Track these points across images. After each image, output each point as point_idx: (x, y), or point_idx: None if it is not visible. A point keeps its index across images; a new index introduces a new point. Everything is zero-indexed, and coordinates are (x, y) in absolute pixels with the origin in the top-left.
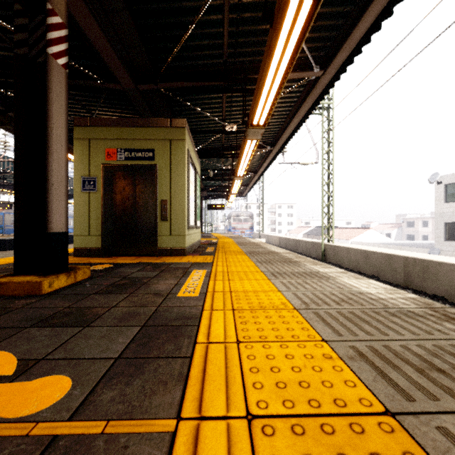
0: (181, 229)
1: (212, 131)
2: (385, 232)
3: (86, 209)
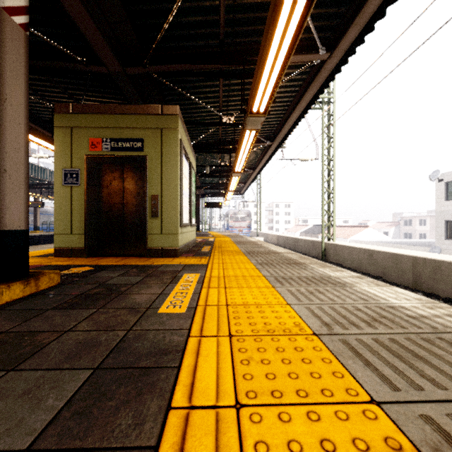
0: (173, 227)
1: (209, 123)
2: (383, 231)
3: (68, 205)
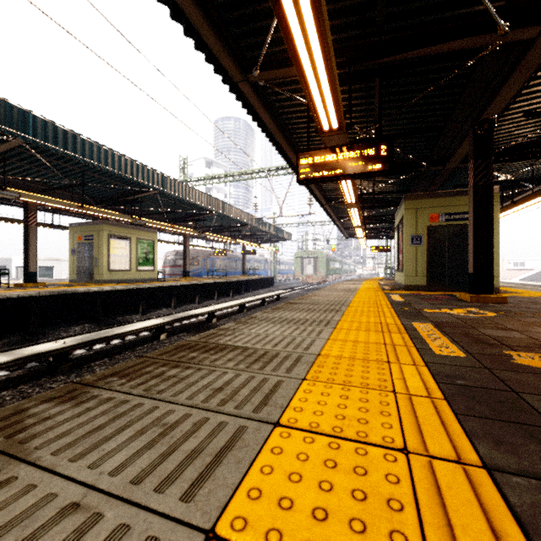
0: (495, 272)
1: None
2: None
3: (413, 258)
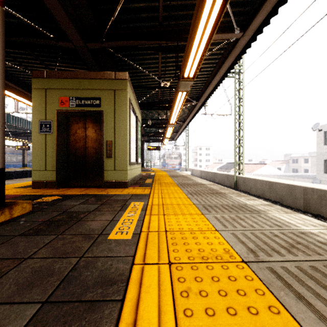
0: (124, 165)
1: (150, 87)
2: (277, 167)
3: (43, 148)
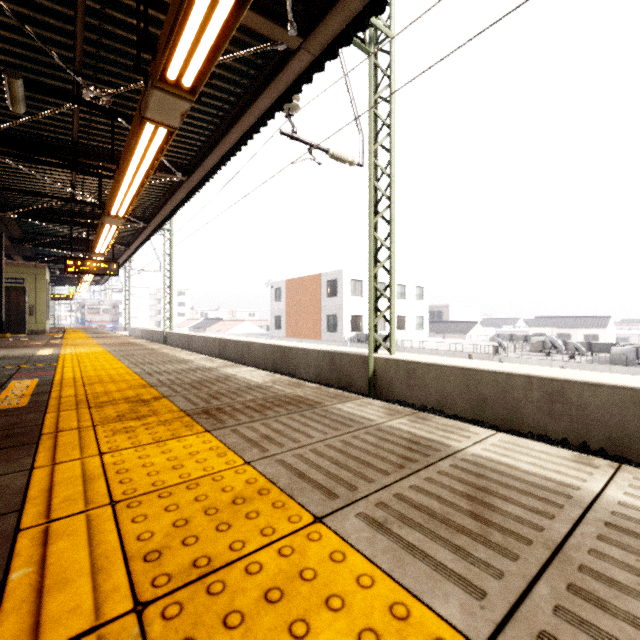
0: (43, 320)
1: (62, 257)
2: None
3: None
